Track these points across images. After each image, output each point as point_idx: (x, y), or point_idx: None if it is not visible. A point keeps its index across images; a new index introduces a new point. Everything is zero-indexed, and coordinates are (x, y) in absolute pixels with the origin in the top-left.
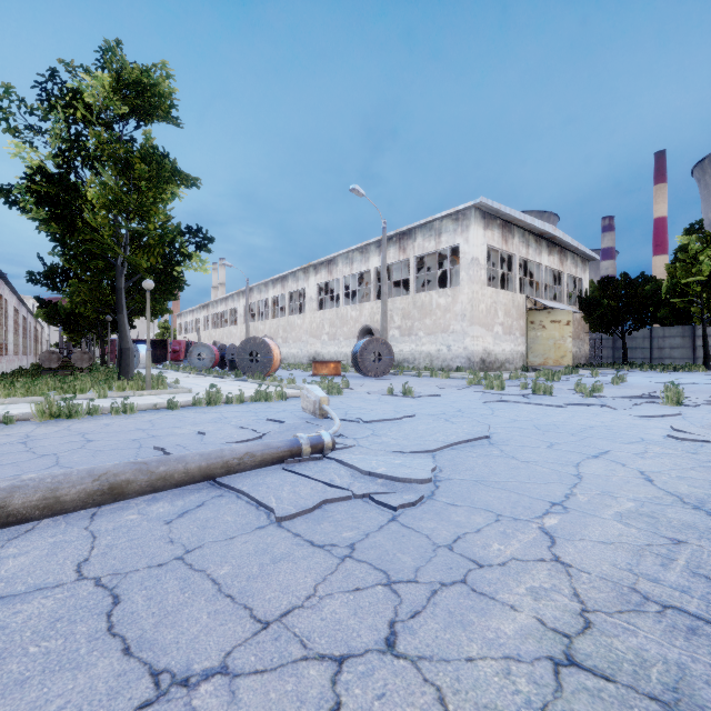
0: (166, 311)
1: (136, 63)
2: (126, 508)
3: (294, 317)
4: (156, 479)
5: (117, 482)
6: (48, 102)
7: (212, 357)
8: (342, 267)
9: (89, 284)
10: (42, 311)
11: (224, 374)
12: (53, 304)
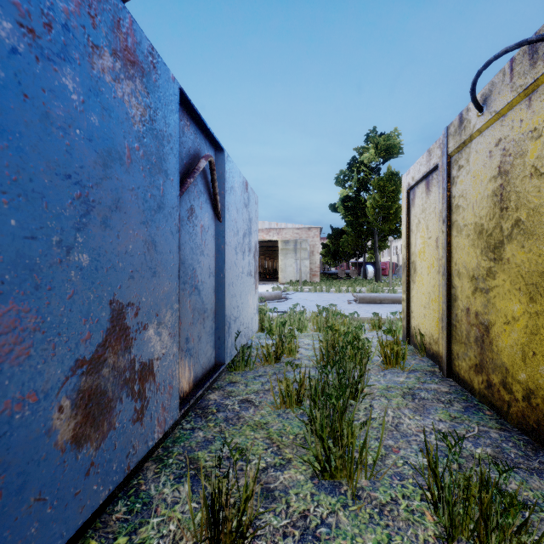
0: (386, 247)
1: (382, 135)
2: None
3: None
4: None
5: None
6: (350, 168)
7: None
8: None
9: (352, 237)
10: (324, 250)
11: None
12: (328, 246)
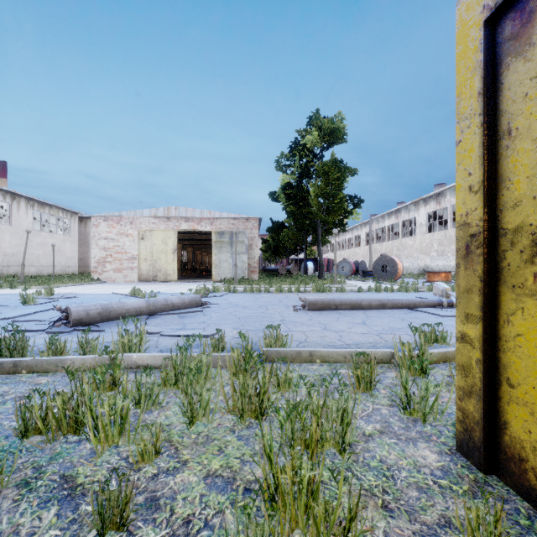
0: (327, 242)
1: (326, 118)
2: (386, 311)
3: (406, 239)
4: (393, 304)
5: (383, 303)
6: (292, 152)
7: (351, 269)
8: (450, 197)
9: (293, 231)
10: (264, 245)
11: (365, 279)
12: (268, 241)
